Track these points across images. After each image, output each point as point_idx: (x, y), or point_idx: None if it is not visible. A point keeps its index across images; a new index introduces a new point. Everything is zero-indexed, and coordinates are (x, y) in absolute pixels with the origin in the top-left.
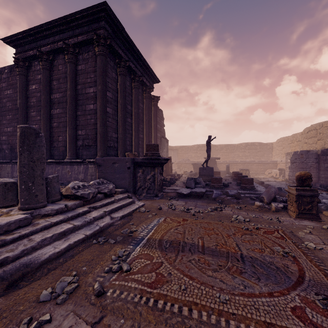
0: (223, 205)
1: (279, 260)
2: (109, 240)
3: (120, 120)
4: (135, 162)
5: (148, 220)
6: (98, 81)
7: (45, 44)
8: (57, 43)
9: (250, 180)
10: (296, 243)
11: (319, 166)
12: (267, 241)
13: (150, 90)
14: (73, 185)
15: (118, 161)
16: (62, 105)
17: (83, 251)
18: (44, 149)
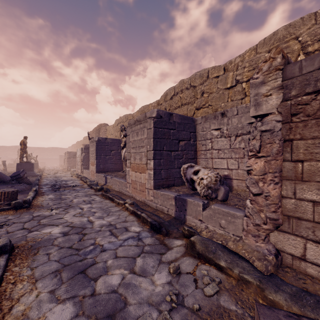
0: None
1: None
2: None
3: None
4: None
5: None
6: None
7: None
8: None
9: None
10: None
11: None
12: None
13: None
14: None
15: None
16: None
17: None
18: None
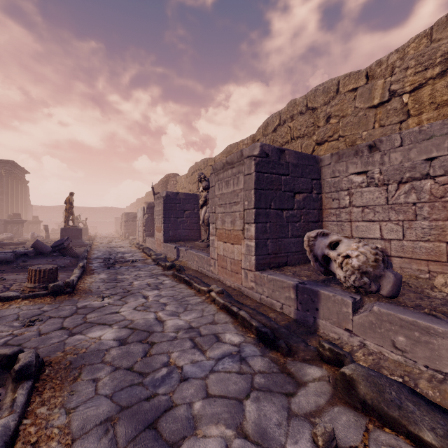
0: None
1: None
2: None
3: (11, 202)
4: (28, 222)
5: None
6: (5, 188)
7: None
8: None
9: None
10: None
11: None
12: None
13: (24, 180)
14: None
15: None
16: None
17: None
18: None
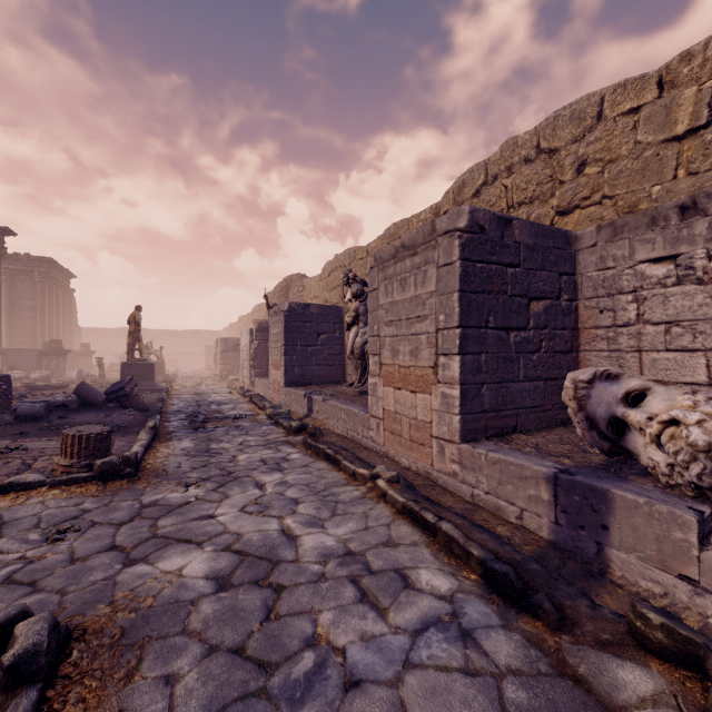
0: None
1: None
2: None
3: (49, 322)
4: (74, 353)
5: None
6: (40, 300)
7: None
8: None
9: None
10: None
11: None
12: None
13: (69, 288)
14: None
15: None
16: None
17: None
18: None
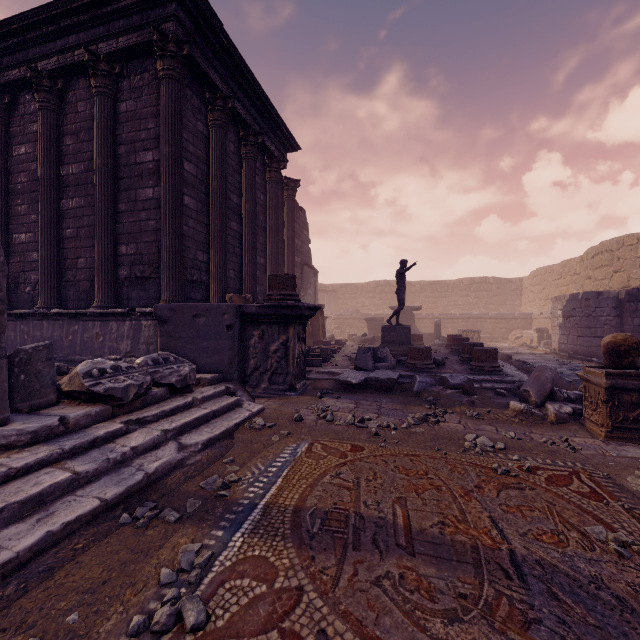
0: (439, 408)
1: (613, 571)
2: (164, 513)
3: (213, 225)
4: (243, 313)
5: (271, 450)
6: (163, 136)
7: (46, 55)
8: (72, 53)
9: (492, 353)
10: (634, 510)
11: (622, 324)
12: (563, 506)
13: (281, 165)
14: (86, 368)
15: (206, 311)
16: (84, 189)
17: (85, 551)
18: (1, 279)
